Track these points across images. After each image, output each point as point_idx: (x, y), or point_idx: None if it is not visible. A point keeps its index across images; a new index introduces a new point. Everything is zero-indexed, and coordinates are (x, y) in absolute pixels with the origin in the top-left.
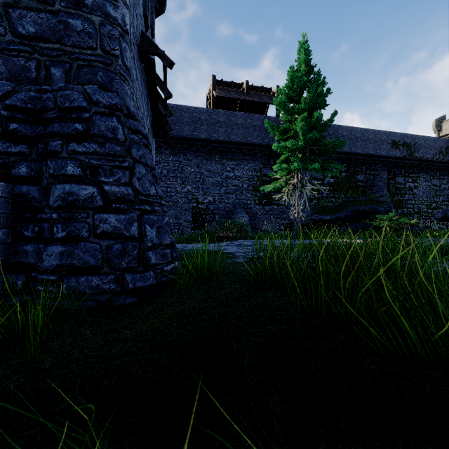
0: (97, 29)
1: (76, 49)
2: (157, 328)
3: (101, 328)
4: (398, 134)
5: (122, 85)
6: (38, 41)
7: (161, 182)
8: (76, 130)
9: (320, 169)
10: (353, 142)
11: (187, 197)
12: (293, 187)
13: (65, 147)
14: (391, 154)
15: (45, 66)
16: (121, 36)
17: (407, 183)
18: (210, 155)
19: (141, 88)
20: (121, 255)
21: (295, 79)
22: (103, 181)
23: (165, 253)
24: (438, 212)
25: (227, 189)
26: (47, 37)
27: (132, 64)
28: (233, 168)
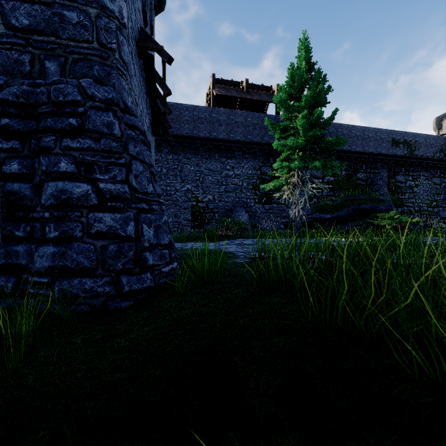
0: (94, 21)
1: (72, 42)
2: (153, 337)
3: (93, 336)
4: (399, 132)
5: (119, 80)
6: (32, 34)
7: (161, 180)
8: (70, 125)
9: (320, 167)
10: (354, 140)
11: (187, 196)
12: (293, 186)
13: (58, 143)
14: (392, 153)
15: (40, 59)
16: (118, 29)
17: (408, 181)
18: (210, 153)
19: (140, 85)
20: (116, 256)
21: (295, 77)
22: (98, 178)
23: (163, 254)
24: (438, 210)
25: (227, 187)
26: (41, 30)
27: (130, 59)
28: (232, 166)
